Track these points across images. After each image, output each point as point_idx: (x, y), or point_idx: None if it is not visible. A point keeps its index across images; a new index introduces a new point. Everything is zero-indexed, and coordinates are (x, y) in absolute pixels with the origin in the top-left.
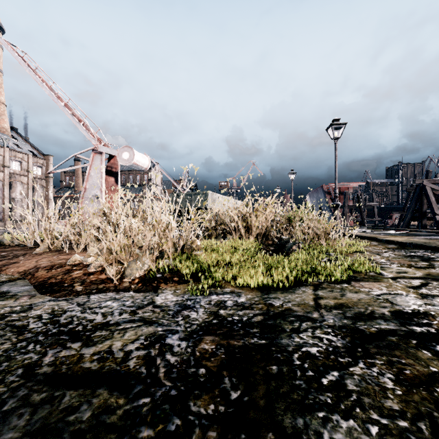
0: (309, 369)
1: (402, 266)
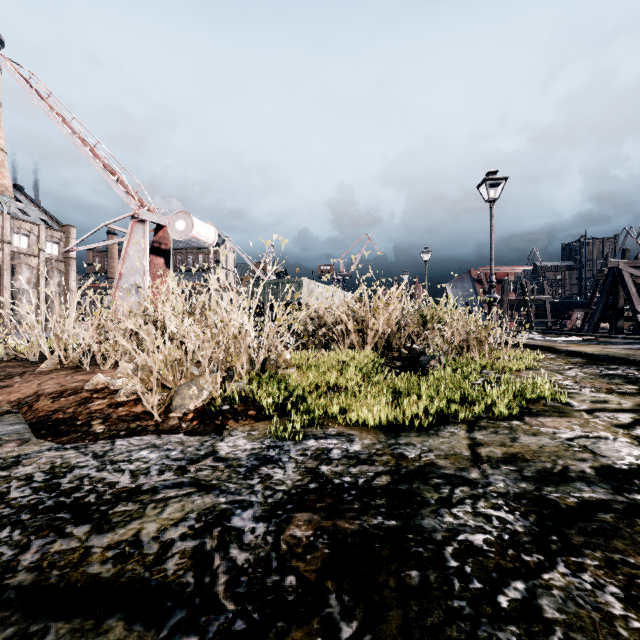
0: (473, 576)
1: (598, 391)
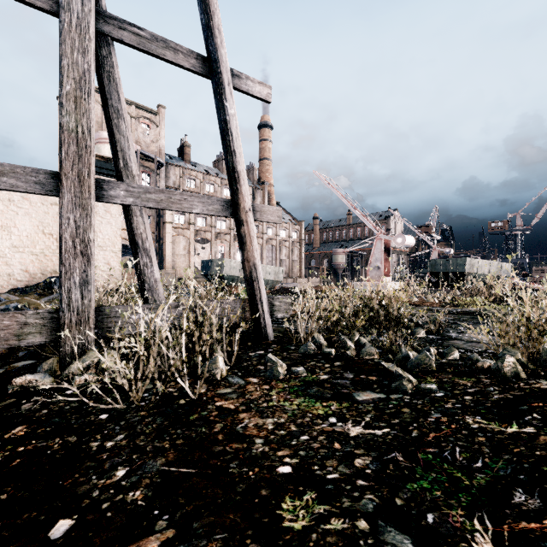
0: (478, 314)
1: None
